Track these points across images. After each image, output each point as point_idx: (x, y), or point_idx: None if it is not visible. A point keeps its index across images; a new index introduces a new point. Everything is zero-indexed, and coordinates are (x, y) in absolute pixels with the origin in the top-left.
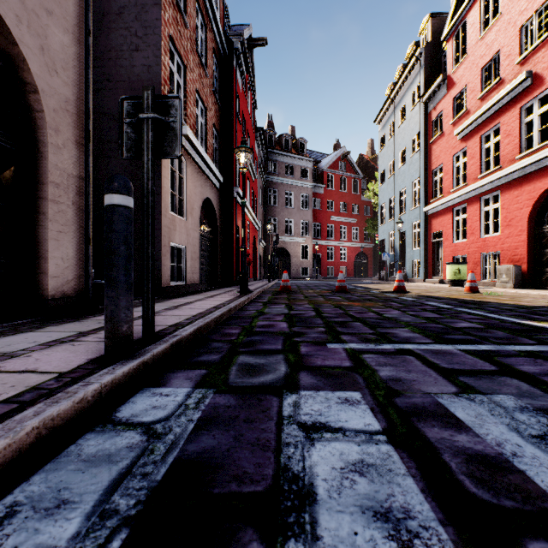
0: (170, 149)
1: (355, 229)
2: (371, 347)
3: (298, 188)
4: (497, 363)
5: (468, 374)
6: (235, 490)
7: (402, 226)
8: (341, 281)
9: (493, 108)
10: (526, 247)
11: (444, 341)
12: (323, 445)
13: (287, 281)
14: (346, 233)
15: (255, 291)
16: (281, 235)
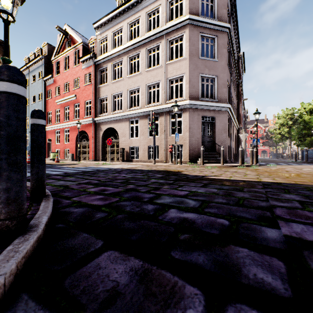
0: None
1: None
2: None
3: None
4: None
5: None
6: None
7: None
8: None
9: (68, 100)
10: (75, 148)
11: None
12: None
13: None
14: None
15: None
16: None
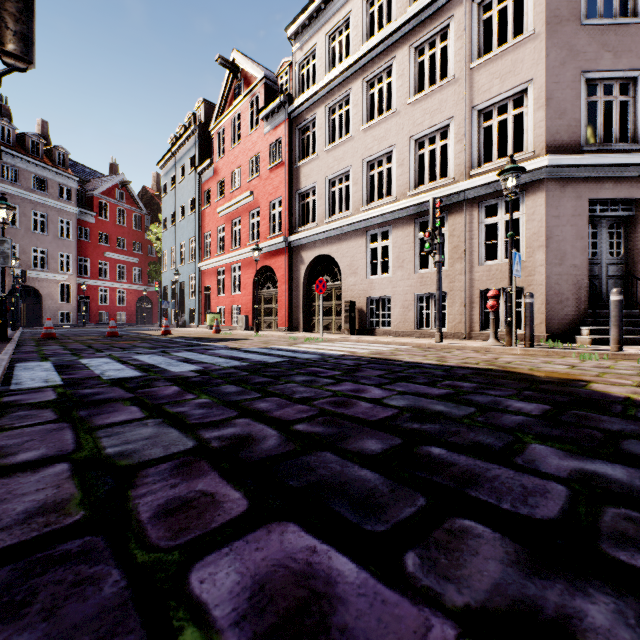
0: (5, 262)
1: (138, 270)
2: (118, 352)
3: (55, 210)
4: (163, 351)
5: (149, 353)
6: (74, 364)
7: (183, 276)
8: (113, 327)
9: (238, 205)
10: (252, 304)
11: (154, 349)
12: (94, 361)
13: (51, 328)
14: (126, 273)
15: (15, 338)
16: (26, 268)
